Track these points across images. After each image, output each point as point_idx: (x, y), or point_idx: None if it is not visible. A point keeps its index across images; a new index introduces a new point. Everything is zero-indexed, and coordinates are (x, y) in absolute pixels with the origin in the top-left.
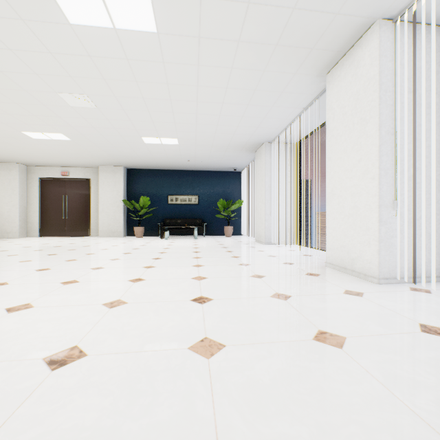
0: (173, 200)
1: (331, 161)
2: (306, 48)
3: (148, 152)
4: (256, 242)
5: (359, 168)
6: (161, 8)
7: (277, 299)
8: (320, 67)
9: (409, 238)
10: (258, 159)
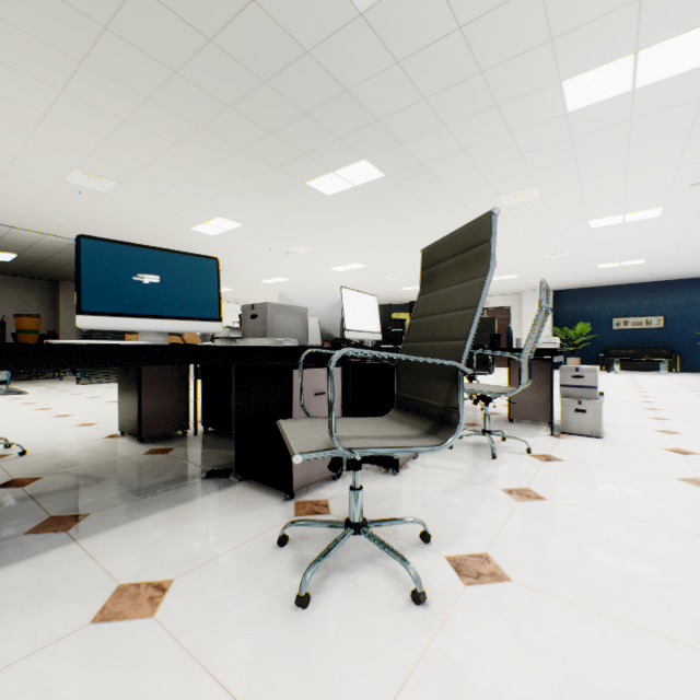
0: (619, 324)
1: None
2: None
3: (594, 274)
4: None
5: None
6: (669, 209)
7: None
8: None
9: None
10: None
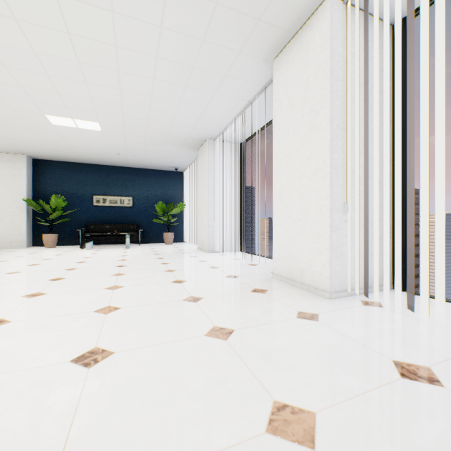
0: (100, 201)
1: (279, 158)
2: (252, 17)
3: (59, 137)
4: (199, 250)
5: (309, 166)
6: None
7: (214, 339)
8: (266, 49)
9: (358, 246)
10: (201, 158)
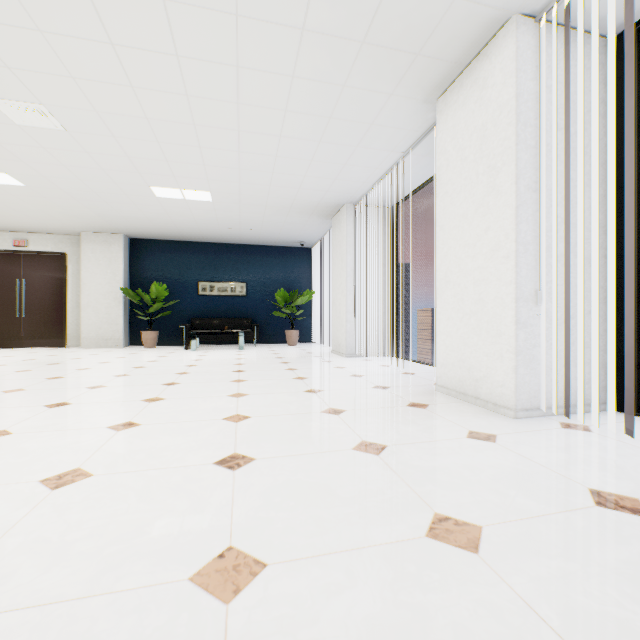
0: (207, 289)
1: (444, 231)
2: (408, 52)
3: (163, 212)
4: (334, 353)
5: (487, 242)
6: None
7: (364, 453)
8: (428, 87)
9: (557, 348)
10: (336, 229)
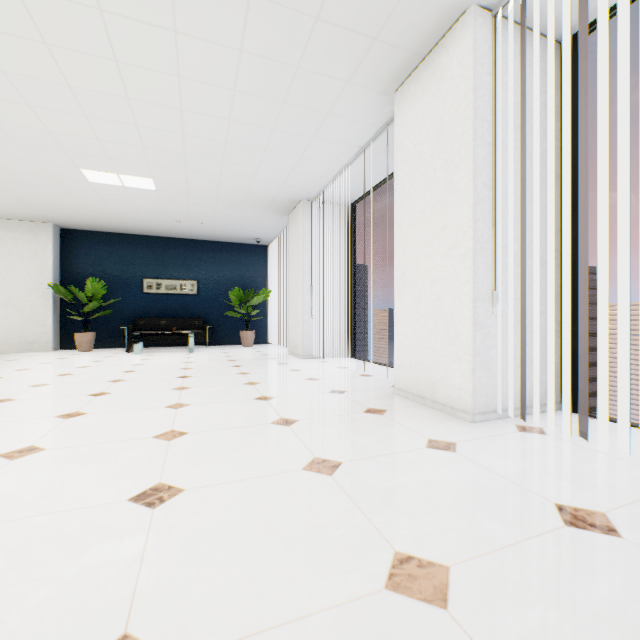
0: (153, 287)
1: (402, 228)
2: (365, 36)
3: (98, 199)
4: (290, 355)
5: (444, 240)
6: None
7: (315, 474)
8: (385, 78)
9: (512, 350)
10: (292, 226)
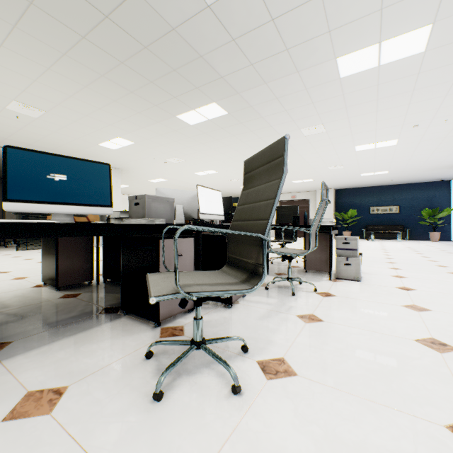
0: (374, 210)
1: None
2: None
3: (359, 179)
4: None
5: None
6: (401, 140)
7: None
8: None
9: None
10: None
